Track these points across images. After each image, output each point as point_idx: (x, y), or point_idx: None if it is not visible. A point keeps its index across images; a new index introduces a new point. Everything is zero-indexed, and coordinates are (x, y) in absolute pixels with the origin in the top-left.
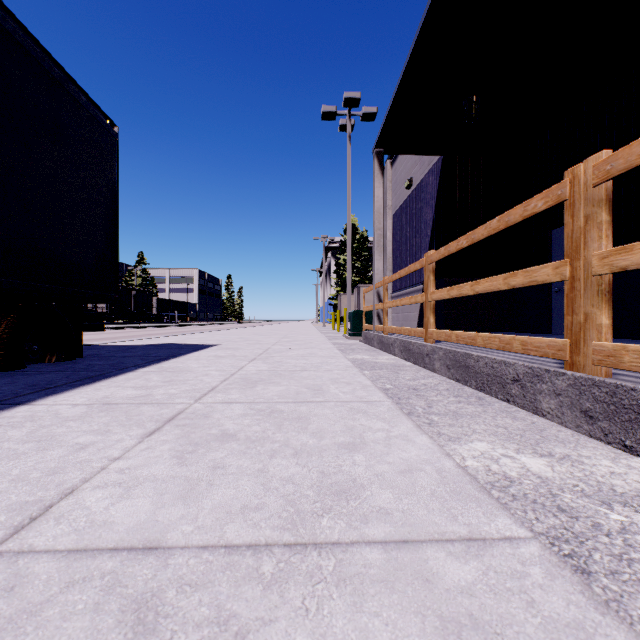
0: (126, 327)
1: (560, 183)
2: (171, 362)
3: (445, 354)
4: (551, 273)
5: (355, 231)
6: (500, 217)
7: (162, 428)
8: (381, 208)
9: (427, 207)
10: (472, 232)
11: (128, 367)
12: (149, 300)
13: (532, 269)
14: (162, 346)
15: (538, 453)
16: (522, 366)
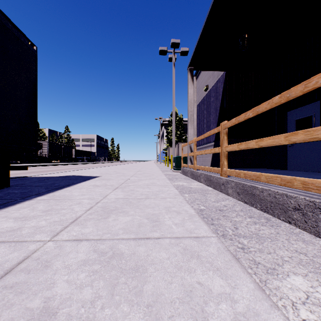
0: (57, 164)
1: None
2: (63, 191)
3: (236, 185)
4: None
5: (176, 115)
6: (281, 94)
7: None
8: (192, 100)
9: (216, 100)
10: (257, 107)
11: (31, 195)
12: (70, 150)
13: (313, 129)
14: (66, 177)
15: None
16: (303, 199)
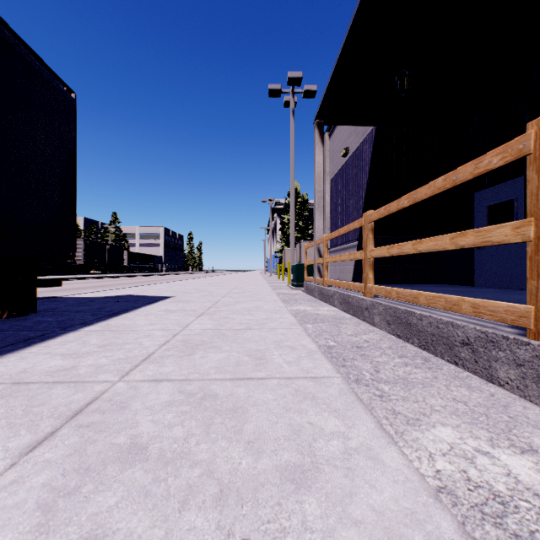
0: (100, 277)
1: (522, 136)
2: (120, 318)
3: (385, 310)
4: (510, 233)
5: (297, 195)
6: (446, 176)
7: (57, 432)
8: (321, 173)
9: (361, 172)
10: (414, 192)
11: (74, 325)
12: (121, 253)
13: (485, 229)
14: (120, 298)
15: (517, 446)
16: (473, 330)
